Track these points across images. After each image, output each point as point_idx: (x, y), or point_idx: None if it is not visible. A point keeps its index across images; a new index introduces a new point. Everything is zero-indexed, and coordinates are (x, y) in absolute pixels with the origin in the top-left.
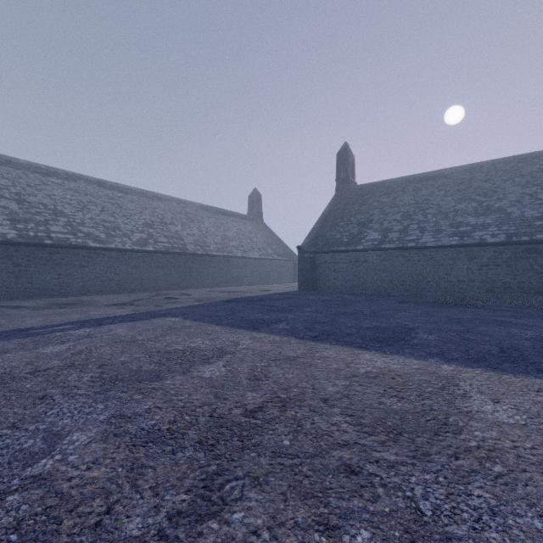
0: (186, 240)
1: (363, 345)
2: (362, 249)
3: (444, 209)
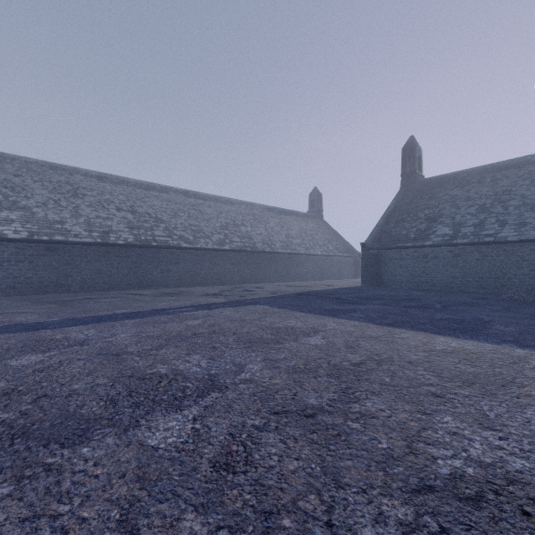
0: (255, 239)
1: (437, 332)
2: (431, 245)
3: (529, 199)
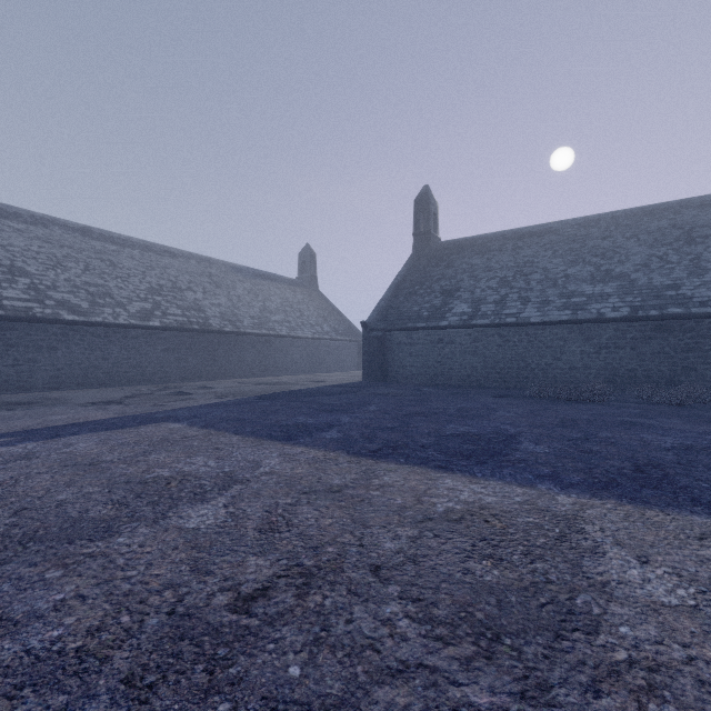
0: (209, 312)
1: (444, 464)
2: (447, 326)
3: (552, 274)
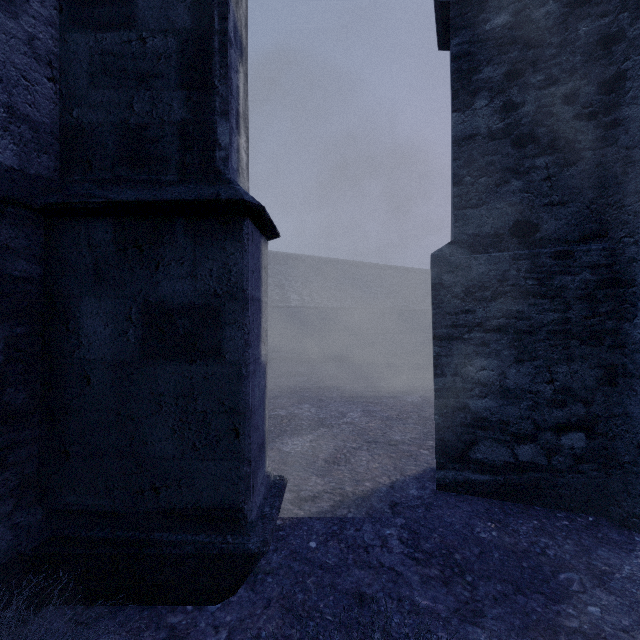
0: None
1: None
2: None
3: None
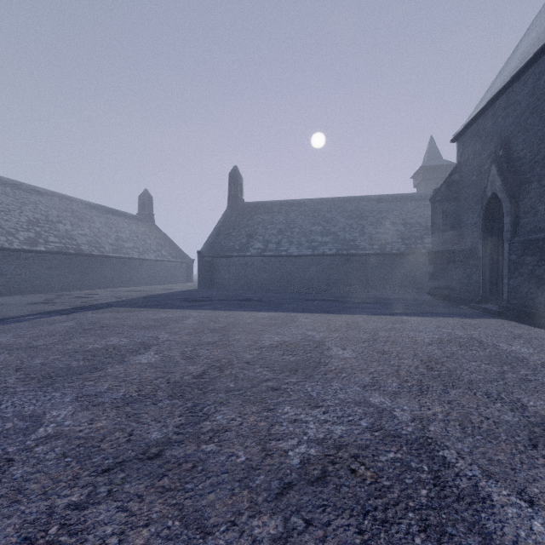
0: (79, 240)
1: (258, 310)
2: (250, 256)
3: (304, 229)
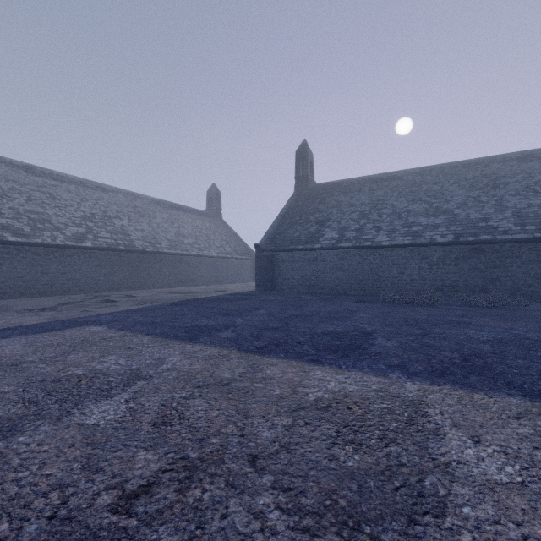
0: (133, 236)
1: (316, 358)
2: (320, 248)
3: (397, 209)
